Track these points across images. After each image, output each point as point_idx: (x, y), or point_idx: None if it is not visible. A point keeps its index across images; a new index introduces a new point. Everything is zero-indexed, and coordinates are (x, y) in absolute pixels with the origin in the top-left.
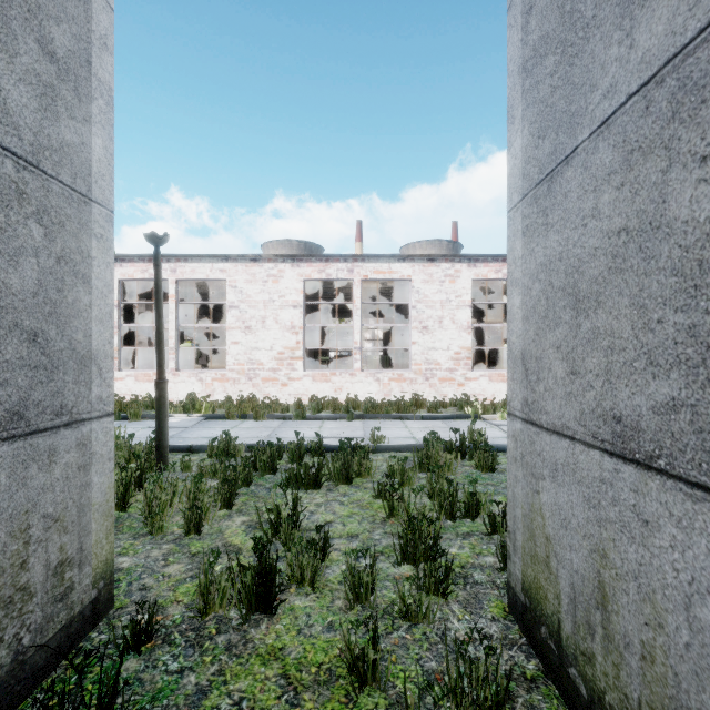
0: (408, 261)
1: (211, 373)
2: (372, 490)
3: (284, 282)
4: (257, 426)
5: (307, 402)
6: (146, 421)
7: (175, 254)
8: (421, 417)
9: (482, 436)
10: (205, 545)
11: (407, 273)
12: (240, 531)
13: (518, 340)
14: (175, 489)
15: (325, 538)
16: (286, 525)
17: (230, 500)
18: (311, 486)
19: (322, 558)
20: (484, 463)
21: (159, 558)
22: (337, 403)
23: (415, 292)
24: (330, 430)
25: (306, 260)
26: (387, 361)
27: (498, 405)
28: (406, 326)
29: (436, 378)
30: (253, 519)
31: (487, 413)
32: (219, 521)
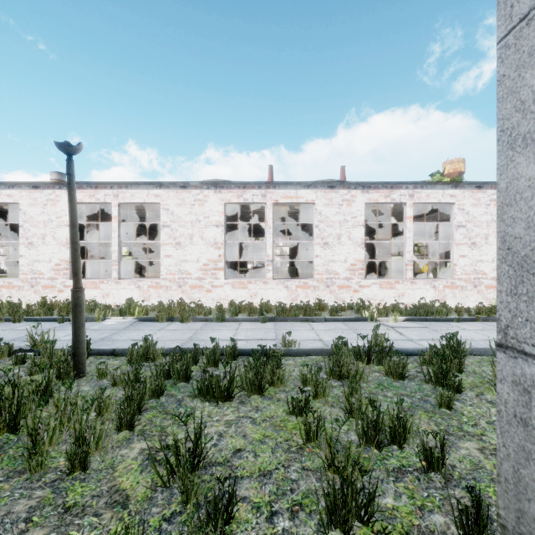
0: (312, 188)
1: (147, 281)
2: (285, 403)
3: (208, 205)
4: (182, 328)
5: (228, 305)
6: (87, 323)
7: (117, 182)
8: (324, 320)
9: (387, 341)
10: (87, 490)
11: (311, 198)
12: (134, 466)
13: (534, 230)
14: (74, 408)
15: (230, 493)
16: (185, 466)
17: (132, 421)
18: (222, 398)
19: (225, 520)
20: (394, 370)
21: (20, 516)
22: (252, 307)
23: (318, 213)
24: (245, 333)
25: (227, 187)
26: (294, 271)
27: (389, 308)
28: (308, 244)
29: (335, 286)
30: (154, 446)
31: (381, 315)
32: (114, 449)
